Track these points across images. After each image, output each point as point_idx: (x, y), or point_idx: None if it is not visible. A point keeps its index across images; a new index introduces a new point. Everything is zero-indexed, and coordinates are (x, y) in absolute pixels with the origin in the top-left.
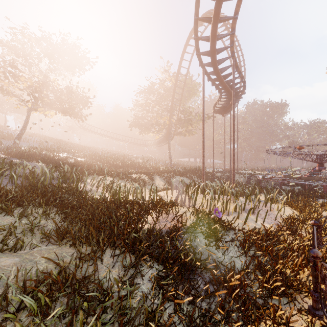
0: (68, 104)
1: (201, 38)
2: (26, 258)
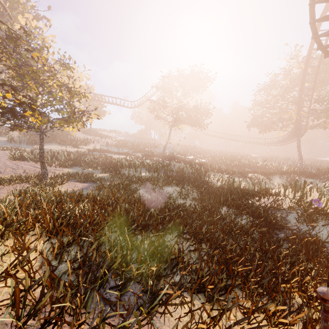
0: (195, 119)
1: (320, 35)
2: (189, 203)
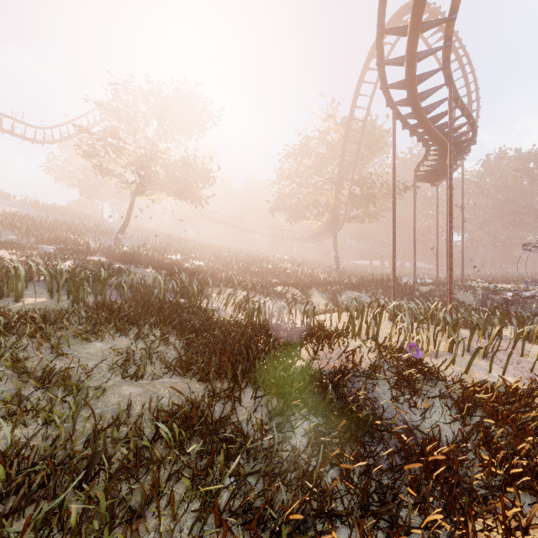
0: (183, 183)
1: (388, 61)
2: (149, 389)
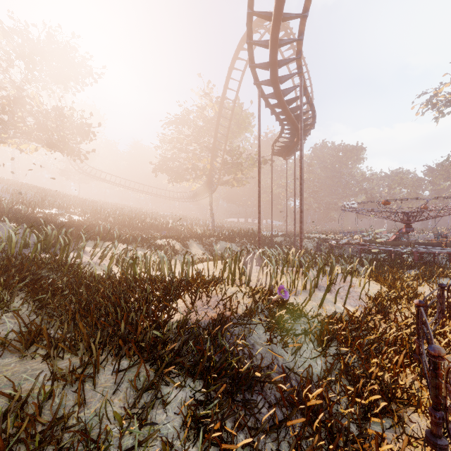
0: (58, 135)
1: (256, 42)
2: None
